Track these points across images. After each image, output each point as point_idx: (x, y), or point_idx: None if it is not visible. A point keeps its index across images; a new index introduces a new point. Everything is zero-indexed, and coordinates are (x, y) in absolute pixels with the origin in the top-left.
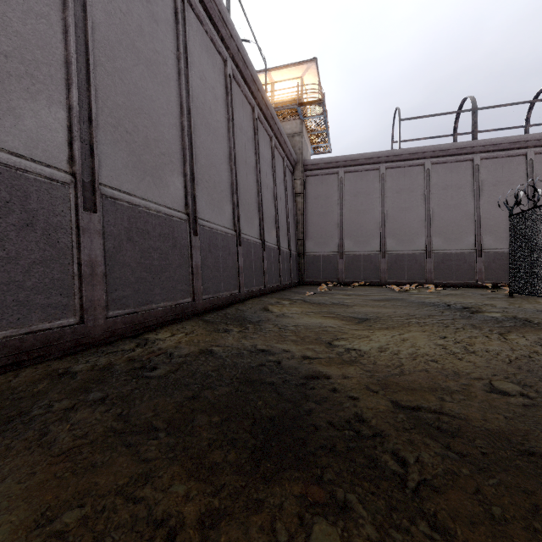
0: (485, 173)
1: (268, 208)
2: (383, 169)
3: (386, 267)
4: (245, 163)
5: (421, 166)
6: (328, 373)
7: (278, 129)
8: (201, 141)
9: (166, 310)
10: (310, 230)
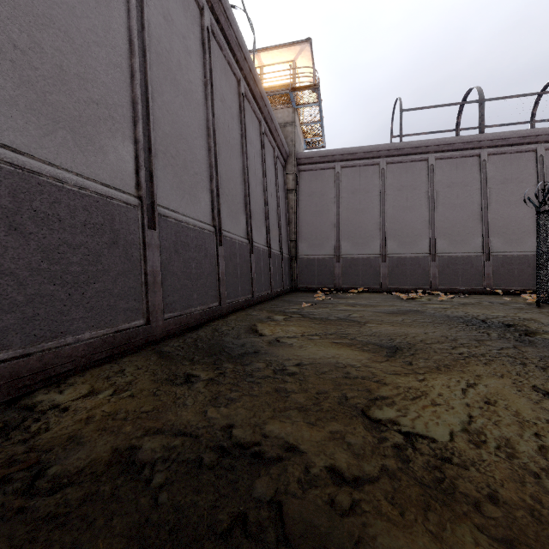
0: (493, 169)
1: (256, 203)
2: (383, 164)
3: (387, 271)
4: (228, 144)
5: (424, 161)
6: None
7: (268, 113)
8: (164, 100)
9: (94, 343)
10: (303, 231)
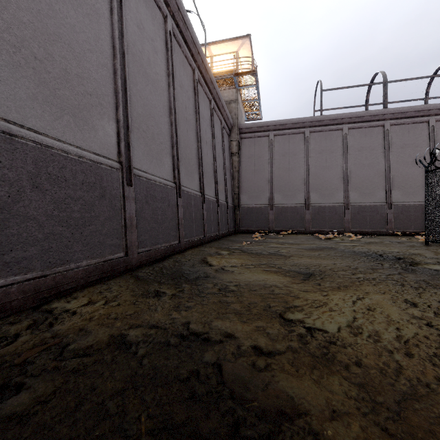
0: (394, 137)
1: (207, 164)
2: (307, 133)
3: (310, 217)
4: (185, 119)
5: (340, 130)
6: (302, 403)
7: (216, 94)
8: (137, 89)
9: (89, 269)
10: (244, 185)
